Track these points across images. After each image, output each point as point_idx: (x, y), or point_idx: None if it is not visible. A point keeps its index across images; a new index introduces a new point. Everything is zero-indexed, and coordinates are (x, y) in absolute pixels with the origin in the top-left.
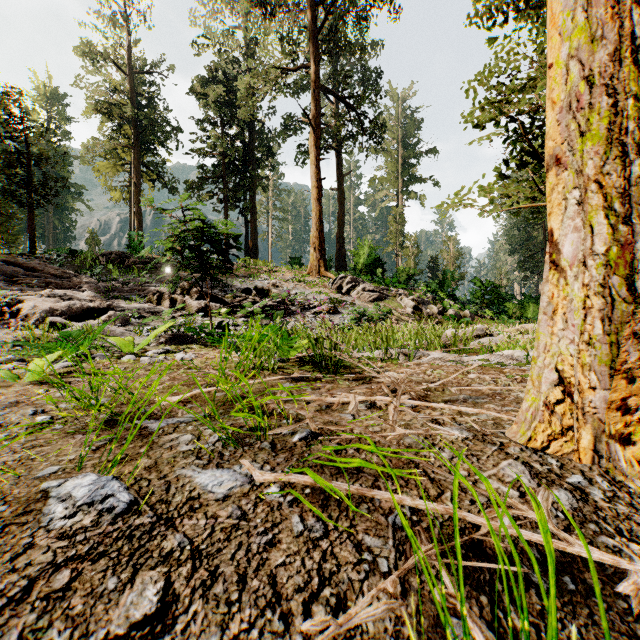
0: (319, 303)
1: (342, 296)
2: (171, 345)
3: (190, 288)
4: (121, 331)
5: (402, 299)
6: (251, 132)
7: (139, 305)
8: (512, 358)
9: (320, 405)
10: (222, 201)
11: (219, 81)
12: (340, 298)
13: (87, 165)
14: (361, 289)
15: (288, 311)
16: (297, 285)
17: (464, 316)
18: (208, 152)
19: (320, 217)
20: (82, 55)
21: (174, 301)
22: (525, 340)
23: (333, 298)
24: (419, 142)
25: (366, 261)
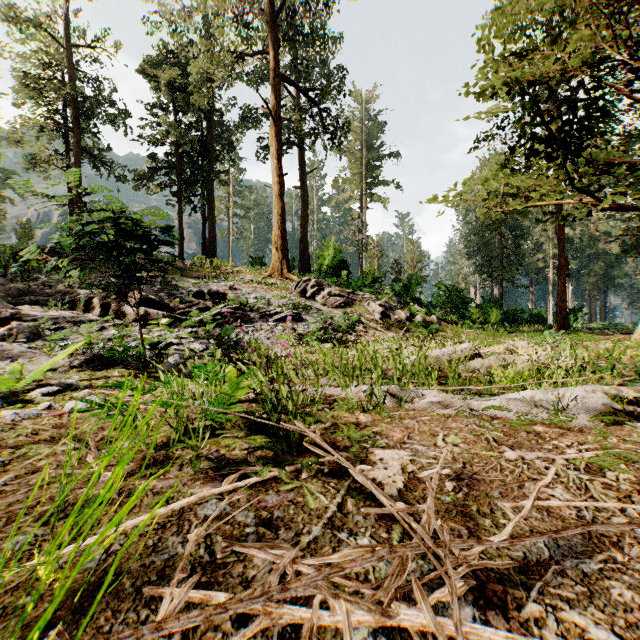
0: (281, 309)
1: (306, 300)
2: (86, 370)
3: (129, 291)
4: (22, 350)
5: (369, 304)
6: (209, 122)
7: (58, 313)
8: (534, 403)
9: (266, 630)
10: (176, 194)
11: (172, 63)
12: (304, 303)
13: (15, 146)
14: (327, 293)
15: (246, 318)
16: (257, 288)
17: (431, 322)
18: (160, 140)
19: (283, 215)
20: (7, 19)
21: (106, 307)
22: (523, 364)
23: (296, 303)
24: (382, 145)
25: (331, 263)
